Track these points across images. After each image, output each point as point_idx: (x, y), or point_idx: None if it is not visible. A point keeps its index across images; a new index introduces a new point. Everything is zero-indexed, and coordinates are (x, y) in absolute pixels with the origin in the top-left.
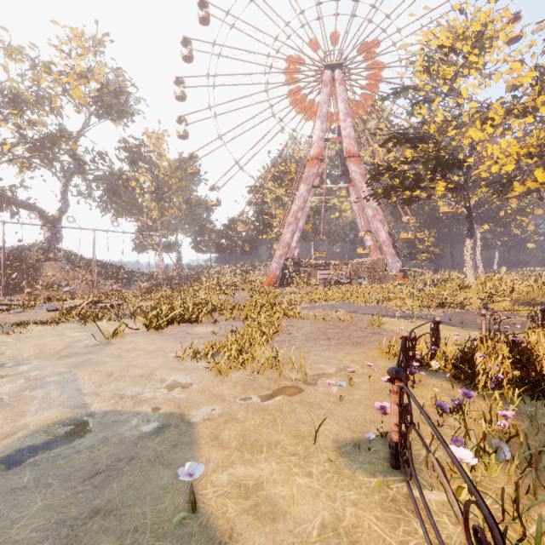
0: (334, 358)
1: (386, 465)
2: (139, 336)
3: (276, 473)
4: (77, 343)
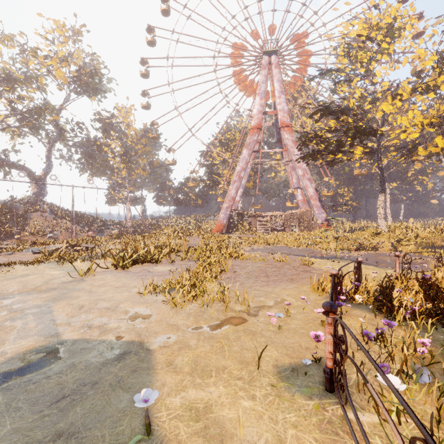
0: (272, 292)
1: (321, 388)
2: (108, 274)
3: (223, 397)
4: (54, 280)
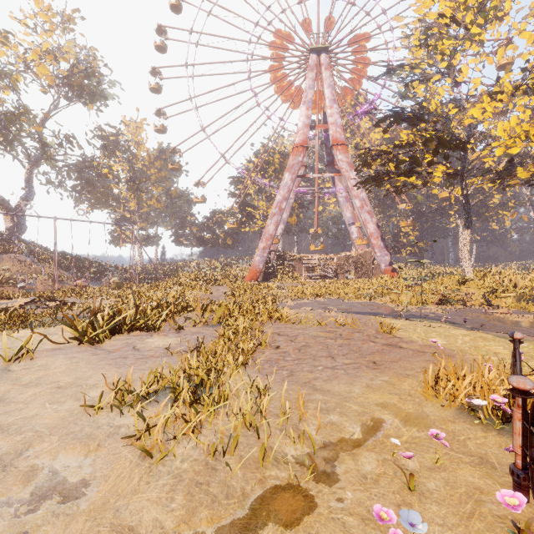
0: (350, 397)
1: None
2: (60, 355)
3: None
4: None
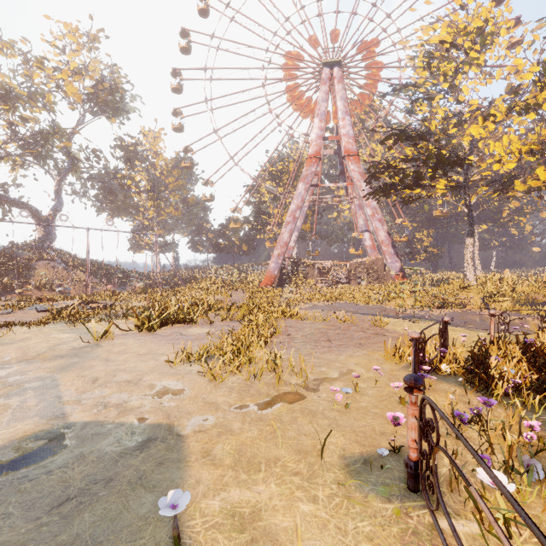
0: (336, 360)
1: (402, 487)
2: (130, 338)
3: (276, 498)
4: (63, 345)
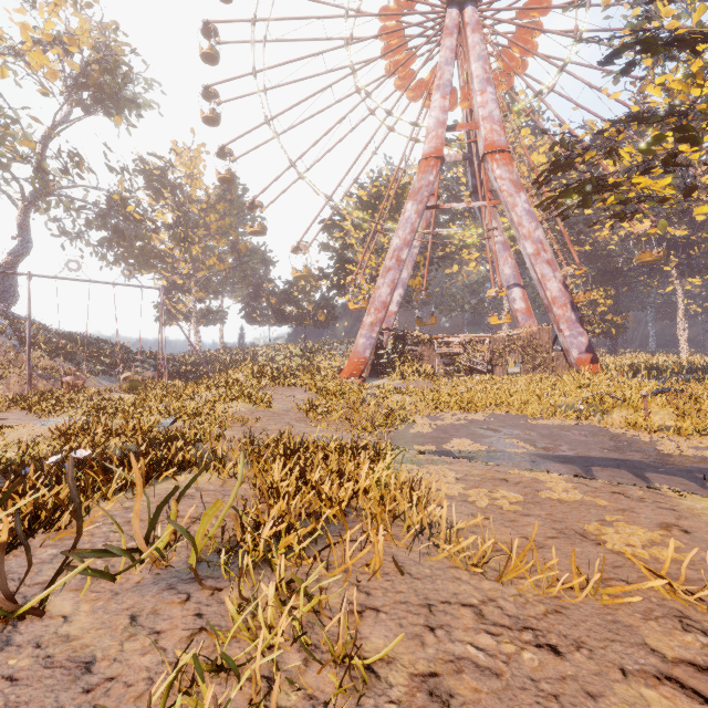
0: None
1: None
2: None
3: None
4: None
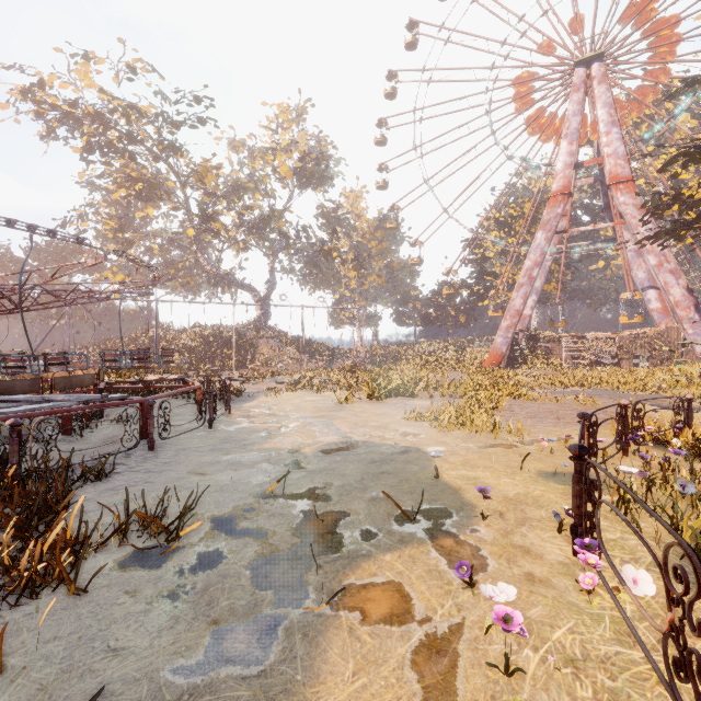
0: (557, 431)
1: None
2: (364, 404)
3: (489, 477)
4: (319, 405)
